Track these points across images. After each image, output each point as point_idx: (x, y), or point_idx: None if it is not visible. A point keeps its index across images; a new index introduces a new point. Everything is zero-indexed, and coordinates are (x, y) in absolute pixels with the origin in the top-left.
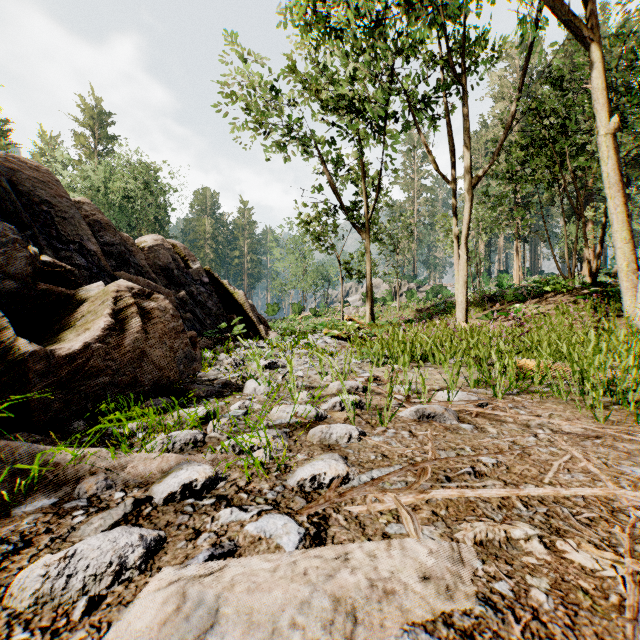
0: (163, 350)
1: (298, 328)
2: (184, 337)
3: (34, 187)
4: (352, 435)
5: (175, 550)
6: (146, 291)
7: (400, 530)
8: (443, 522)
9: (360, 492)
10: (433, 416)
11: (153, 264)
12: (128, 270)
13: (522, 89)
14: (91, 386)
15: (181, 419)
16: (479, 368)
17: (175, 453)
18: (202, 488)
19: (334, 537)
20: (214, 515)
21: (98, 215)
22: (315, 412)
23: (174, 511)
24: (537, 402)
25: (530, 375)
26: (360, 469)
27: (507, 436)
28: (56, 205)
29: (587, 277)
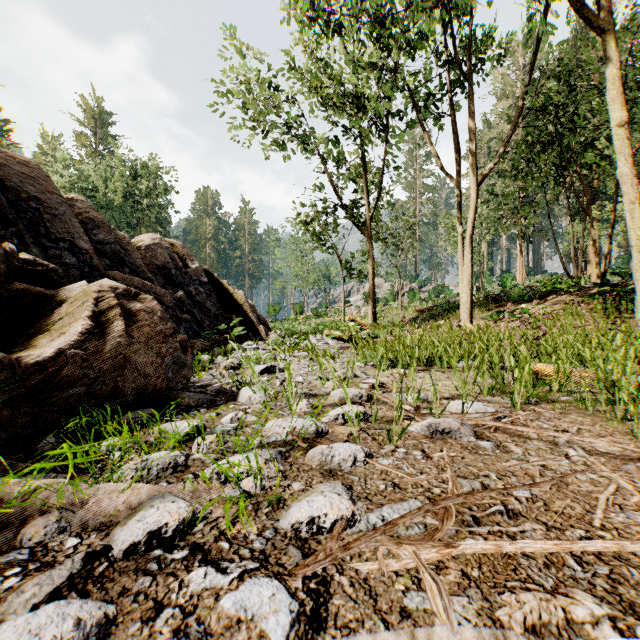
0: (149, 356)
1: (299, 329)
2: (173, 341)
3: (22, 183)
4: (357, 457)
5: (124, 638)
6: (132, 291)
7: (423, 603)
8: (477, 589)
9: (369, 543)
10: (448, 432)
11: (150, 263)
12: (123, 269)
13: (528, 84)
14: (65, 397)
15: (158, 440)
16: (490, 373)
17: (150, 481)
18: (174, 534)
19: (337, 615)
20: (183, 578)
21: (92, 213)
22: (315, 427)
23: (134, 569)
24: (560, 413)
25: (548, 382)
26: (368, 505)
27: (535, 458)
28: (46, 201)
29: (592, 277)
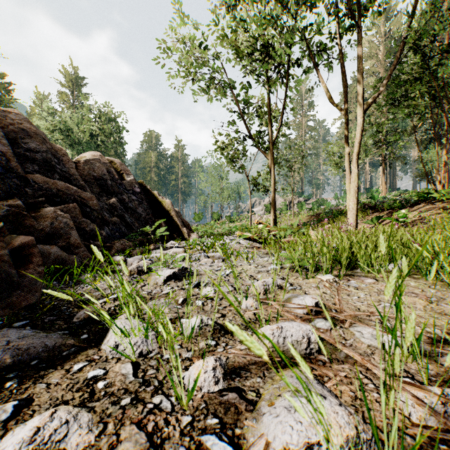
0: None
1: (216, 230)
2: None
3: None
4: None
5: None
6: None
7: None
8: None
9: None
10: None
11: (87, 174)
12: (53, 176)
13: (409, 23)
14: None
15: None
16: (448, 284)
17: None
18: None
19: None
20: None
21: (26, 125)
22: None
23: None
24: None
25: None
26: None
27: None
28: None
29: None
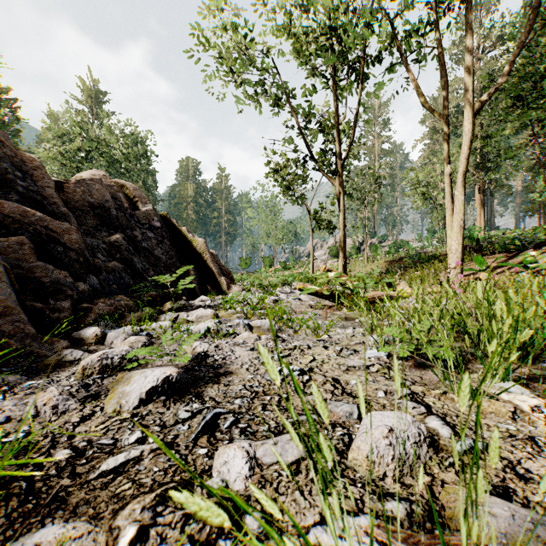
0: None
1: (267, 280)
2: None
3: None
4: None
5: None
6: None
7: None
8: None
9: None
10: None
11: (79, 200)
12: (8, 195)
13: None
14: None
15: None
16: None
17: None
18: None
19: None
20: None
21: None
22: None
23: None
24: None
25: None
26: None
27: None
28: None
29: None
